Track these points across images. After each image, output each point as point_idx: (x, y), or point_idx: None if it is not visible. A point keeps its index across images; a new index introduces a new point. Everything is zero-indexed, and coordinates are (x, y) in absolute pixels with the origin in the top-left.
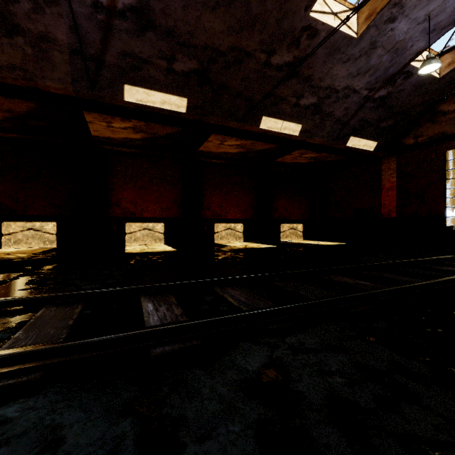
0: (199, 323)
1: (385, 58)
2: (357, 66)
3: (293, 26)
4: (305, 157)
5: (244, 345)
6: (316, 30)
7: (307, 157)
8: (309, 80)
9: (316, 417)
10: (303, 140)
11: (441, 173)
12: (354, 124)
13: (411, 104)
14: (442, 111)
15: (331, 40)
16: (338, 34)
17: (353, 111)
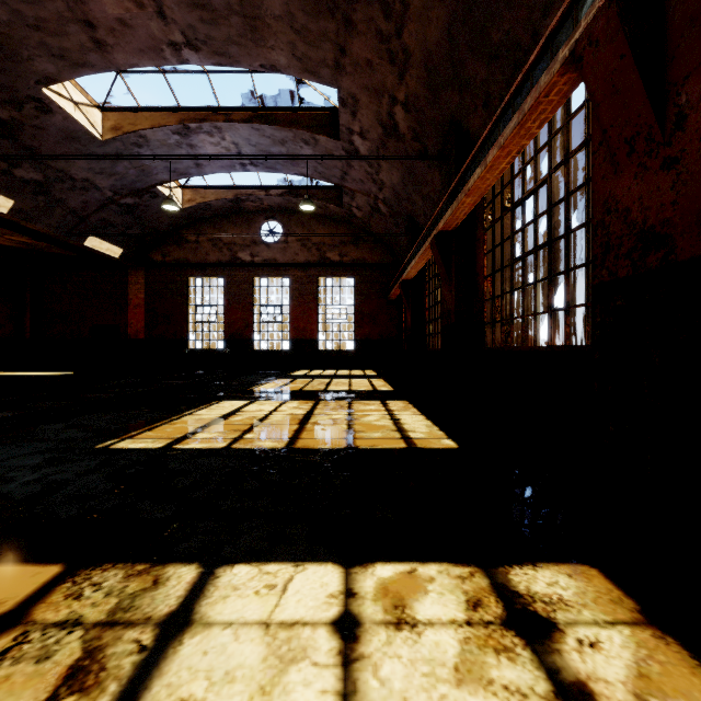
0: (1, 419)
1: (133, 172)
2: (102, 165)
3: (15, 87)
4: (9, 239)
5: (42, 426)
6: (49, 108)
7: (14, 240)
8: (33, 152)
9: (104, 426)
10: (15, 221)
11: (185, 297)
12: (95, 222)
13: (159, 221)
14: (186, 238)
15: (70, 128)
16: (79, 126)
17: (95, 208)
